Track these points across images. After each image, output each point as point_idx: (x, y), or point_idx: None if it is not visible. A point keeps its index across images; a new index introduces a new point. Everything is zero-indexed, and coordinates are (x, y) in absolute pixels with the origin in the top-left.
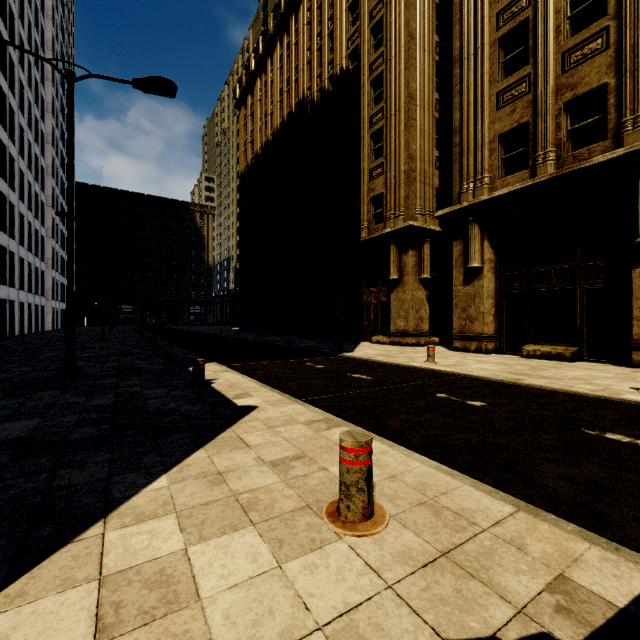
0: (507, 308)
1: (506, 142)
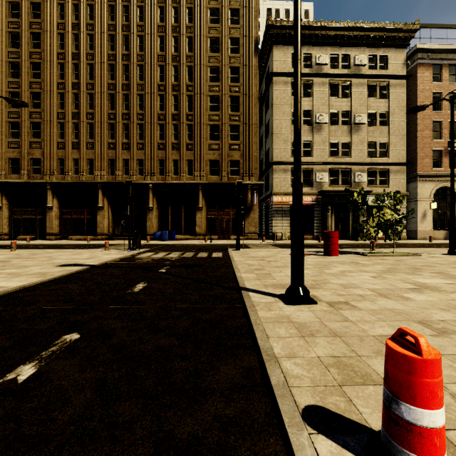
0: (14, 223)
1: (12, 161)
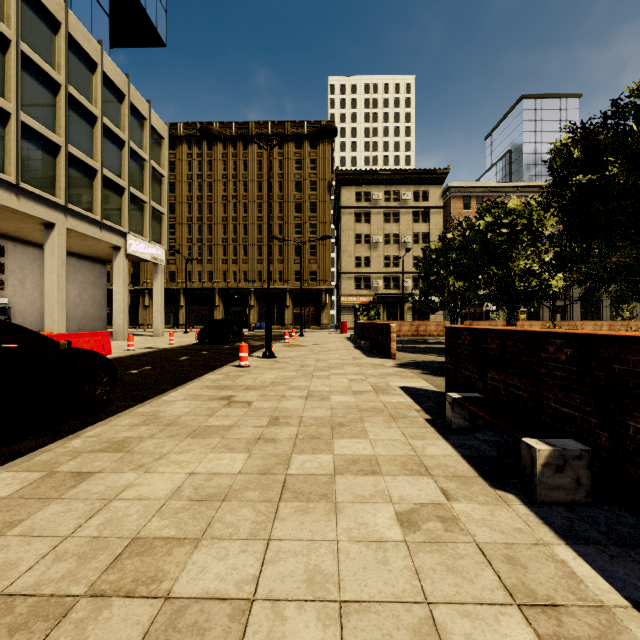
0: None
1: None
